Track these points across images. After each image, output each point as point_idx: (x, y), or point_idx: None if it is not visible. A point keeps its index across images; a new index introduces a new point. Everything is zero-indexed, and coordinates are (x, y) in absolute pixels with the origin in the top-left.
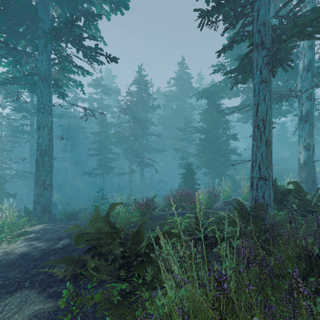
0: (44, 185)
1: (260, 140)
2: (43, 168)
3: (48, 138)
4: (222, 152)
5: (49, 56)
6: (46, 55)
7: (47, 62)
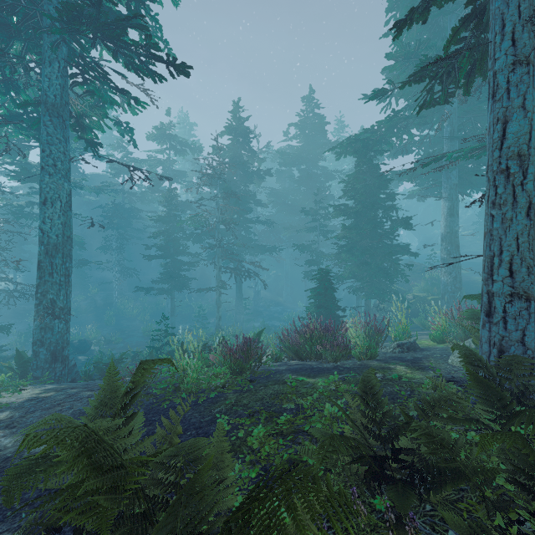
0: (54, 309)
1: (513, 205)
2: (52, 278)
3: (61, 221)
4: (384, 251)
5: (65, 69)
6: (57, 66)
7: (60, 80)
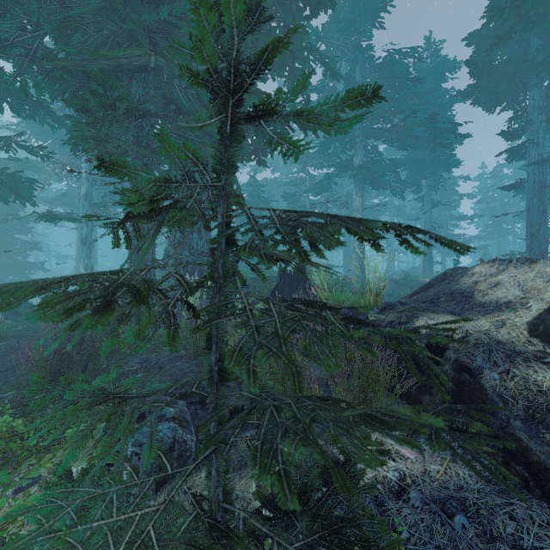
0: None
1: None
2: None
3: None
4: (16, 267)
5: None
6: None
7: None
